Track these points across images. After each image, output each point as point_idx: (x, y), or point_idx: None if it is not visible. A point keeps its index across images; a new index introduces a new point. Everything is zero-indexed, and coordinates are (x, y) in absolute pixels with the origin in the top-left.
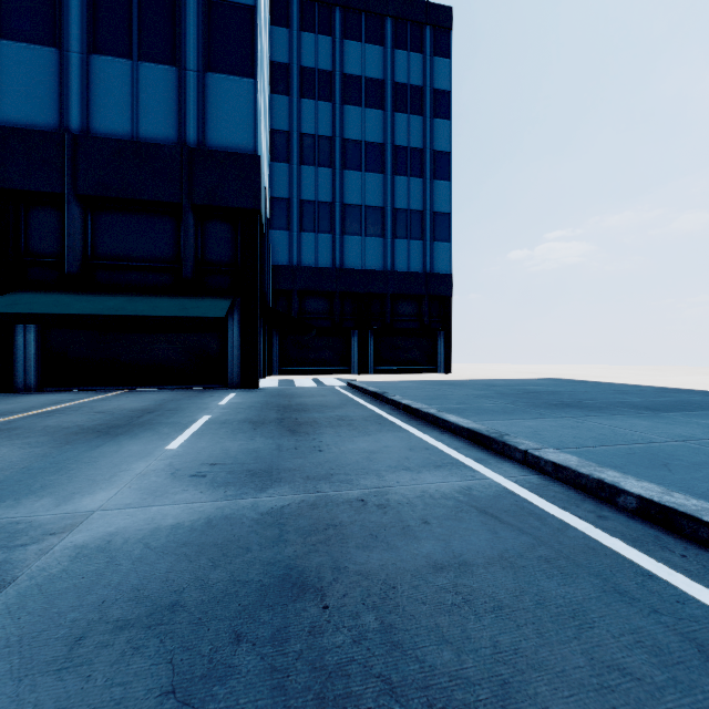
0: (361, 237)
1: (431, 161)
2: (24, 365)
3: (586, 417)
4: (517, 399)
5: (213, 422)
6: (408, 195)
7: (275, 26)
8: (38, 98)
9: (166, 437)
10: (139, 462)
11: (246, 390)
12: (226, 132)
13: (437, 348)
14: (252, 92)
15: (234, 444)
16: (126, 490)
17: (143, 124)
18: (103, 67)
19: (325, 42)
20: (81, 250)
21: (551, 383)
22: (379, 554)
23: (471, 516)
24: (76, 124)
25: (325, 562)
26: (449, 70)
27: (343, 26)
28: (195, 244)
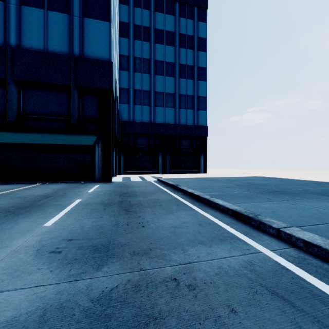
0: (163, 108)
1: (197, 71)
2: None
3: (294, 200)
4: (249, 188)
5: (81, 204)
6: (186, 88)
7: (121, 4)
8: None
9: (48, 215)
10: (19, 238)
11: (105, 183)
12: (94, 49)
13: (200, 161)
14: (108, 29)
15: (89, 221)
16: None
17: (50, 43)
18: (28, 12)
19: (146, 13)
20: (16, 109)
21: (260, 179)
22: None
23: (267, 300)
24: (14, 42)
25: None
26: (205, 28)
27: (155, 5)
28: (78, 107)
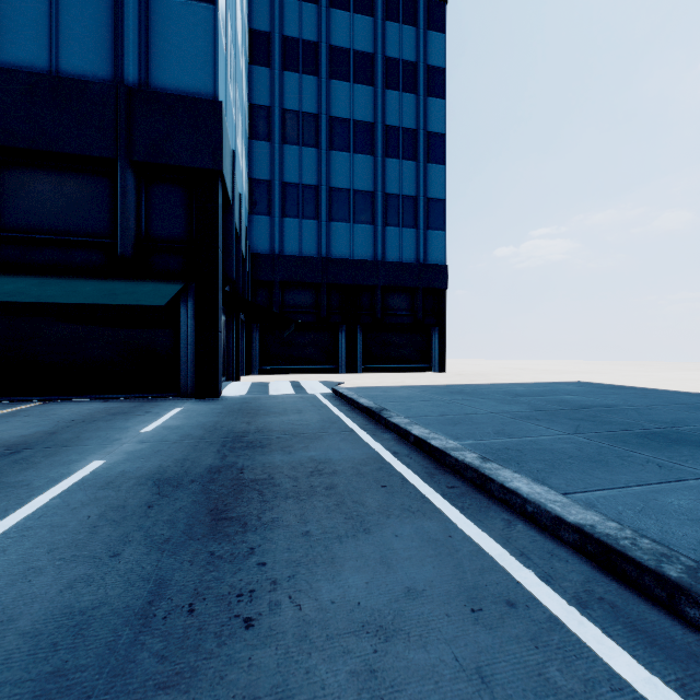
0: (349, 224)
1: (425, 143)
2: None
3: None
4: (576, 422)
5: (89, 483)
6: (400, 179)
7: None
8: None
9: None
10: None
11: (201, 401)
12: (177, 70)
13: (430, 345)
14: (210, 21)
15: (52, 585)
16: None
17: (65, 55)
18: None
19: (309, 10)
20: None
21: (584, 390)
22: None
23: None
24: None
25: None
26: (444, 45)
27: None
28: (137, 213)
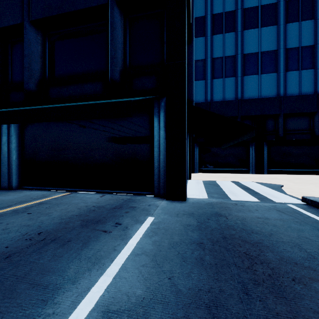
0: (258, 75)
1: None
2: (8, 168)
3: None
4: None
5: None
6: (299, 36)
7: None
8: None
9: None
10: None
11: (171, 205)
12: None
13: None
14: None
15: None
16: None
17: None
18: None
19: None
20: (38, 71)
21: None
22: None
23: None
24: None
25: None
26: None
27: None
28: (123, 48)
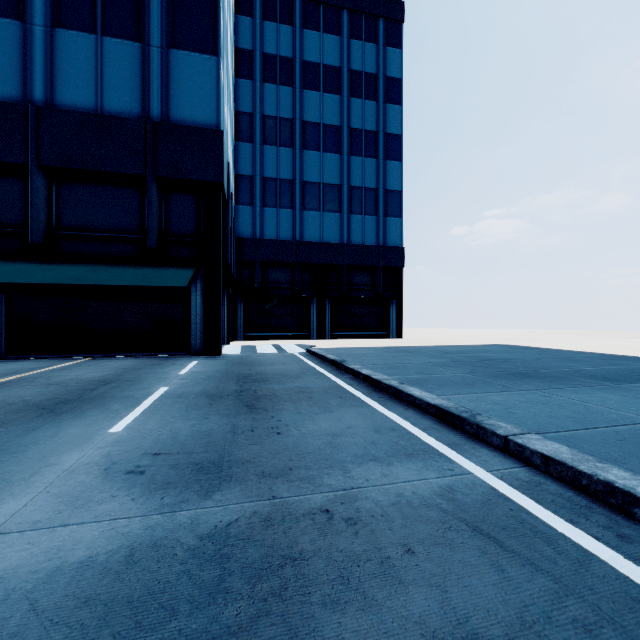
0: (320, 212)
1: (384, 142)
2: None
3: (550, 389)
4: (474, 368)
5: (168, 396)
6: (362, 174)
7: (239, 14)
8: (1, 69)
9: (114, 415)
10: (72, 452)
11: (209, 357)
12: (189, 107)
13: (389, 315)
14: (214, 69)
15: (185, 425)
16: (42, 496)
17: (107, 98)
18: (67, 40)
19: (286, 31)
20: (45, 221)
21: (500, 350)
22: (354, 619)
23: (463, 538)
24: (40, 96)
25: (278, 639)
26: (400, 59)
27: (303, 16)
28: (159, 215)
